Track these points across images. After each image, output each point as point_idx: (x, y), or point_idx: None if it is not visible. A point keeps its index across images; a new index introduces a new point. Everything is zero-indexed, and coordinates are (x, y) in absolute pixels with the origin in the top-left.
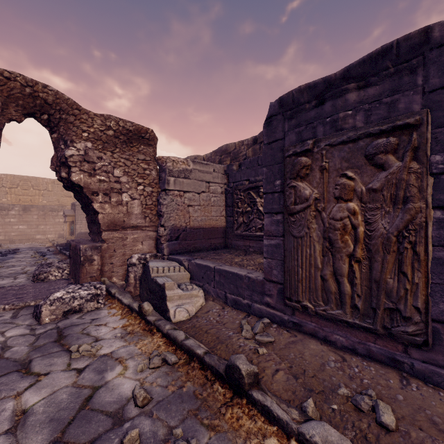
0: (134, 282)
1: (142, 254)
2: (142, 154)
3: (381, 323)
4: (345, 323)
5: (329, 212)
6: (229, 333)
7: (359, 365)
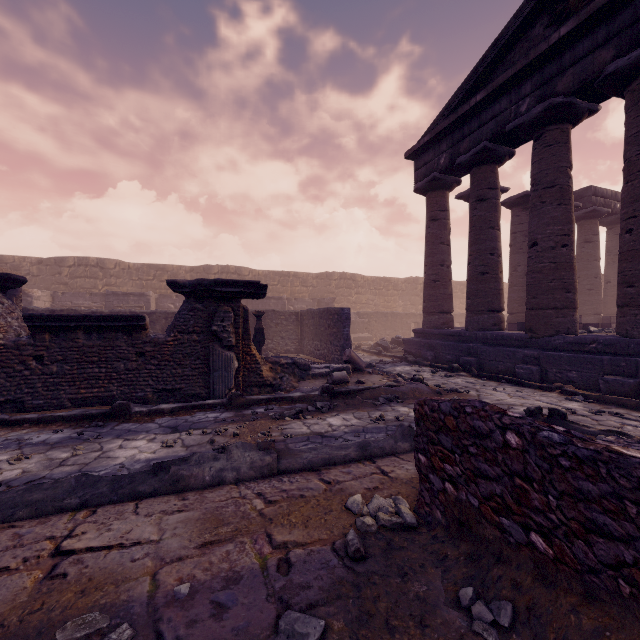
0: None
1: None
2: None
3: None
4: None
5: None
6: None
7: None
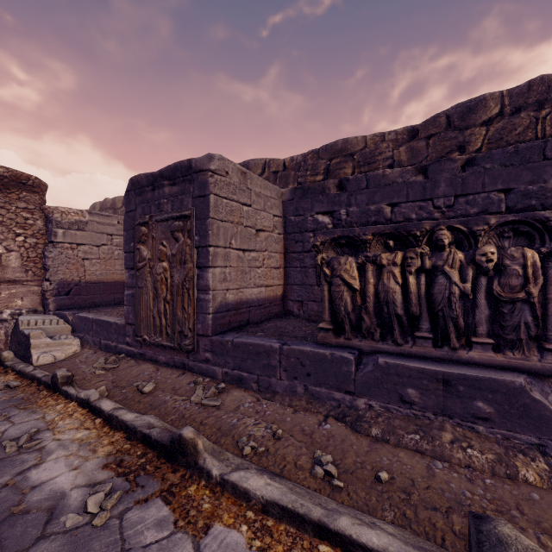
0: (6, 339)
1: (17, 309)
2: (23, 202)
3: (177, 342)
4: (163, 346)
5: (156, 269)
6: (83, 366)
7: (164, 371)
